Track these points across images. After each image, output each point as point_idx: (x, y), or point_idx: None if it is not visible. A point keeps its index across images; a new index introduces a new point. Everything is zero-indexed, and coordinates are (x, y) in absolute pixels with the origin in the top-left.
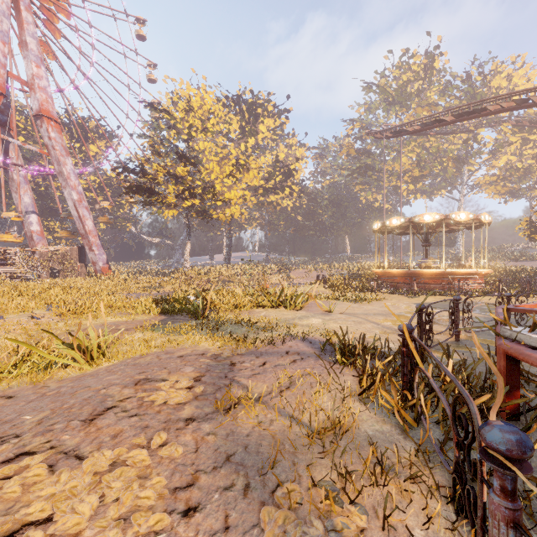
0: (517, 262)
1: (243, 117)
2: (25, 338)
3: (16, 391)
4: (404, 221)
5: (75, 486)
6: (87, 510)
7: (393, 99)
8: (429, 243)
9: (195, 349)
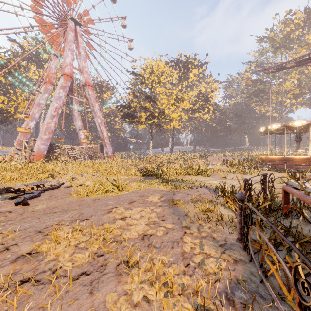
0: None
1: (180, 70)
2: (93, 183)
3: (99, 198)
4: (281, 126)
5: (133, 213)
6: (138, 216)
7: (279, 44)
8: (300, 139)
9: (159, 189)
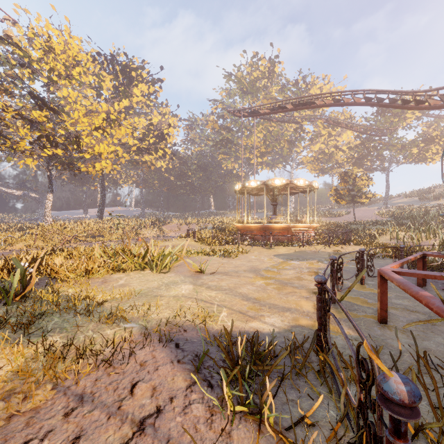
0: (327, 218)
1: (117, 77)
2: None
3: None
4: (260, 183)
5: None
6: None
7: (246, 89)
8: (276, 203)
9: None
